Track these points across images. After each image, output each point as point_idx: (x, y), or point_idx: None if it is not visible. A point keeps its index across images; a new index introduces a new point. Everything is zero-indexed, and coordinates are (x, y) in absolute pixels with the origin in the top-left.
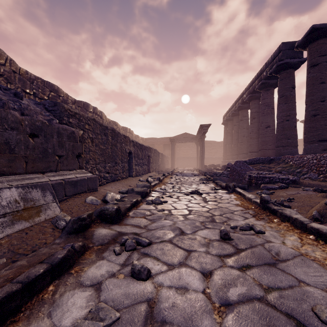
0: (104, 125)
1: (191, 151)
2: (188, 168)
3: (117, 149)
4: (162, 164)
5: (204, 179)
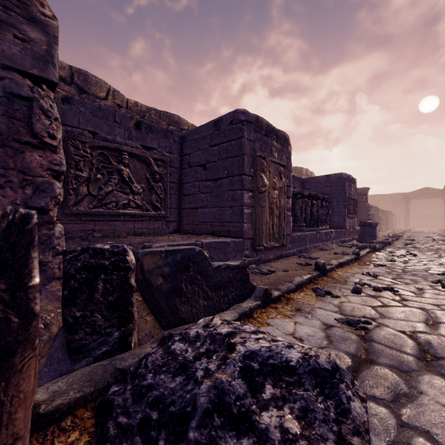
0: (374, 207)
1: (437, 207)
2: (430, 229)
3: (377, 217)
4: (394, 224)
5: (441, 234)
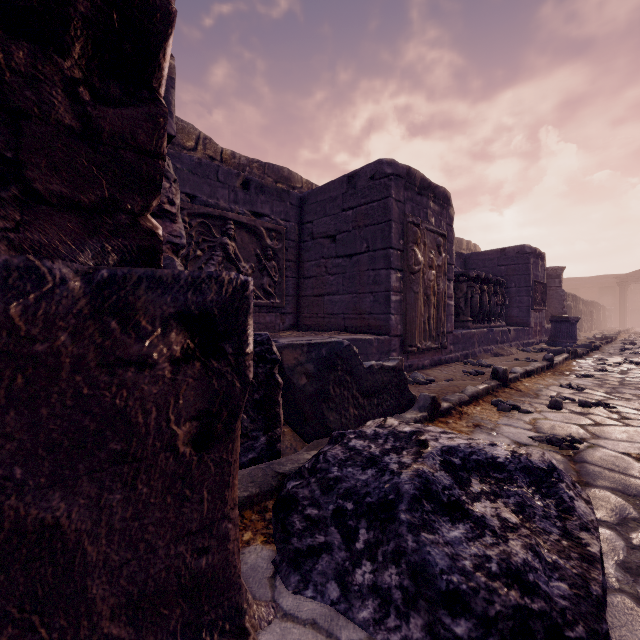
0: (572, 295)
1: None
2: None
3: (577, 310)
4: (603, 321)
5: None
